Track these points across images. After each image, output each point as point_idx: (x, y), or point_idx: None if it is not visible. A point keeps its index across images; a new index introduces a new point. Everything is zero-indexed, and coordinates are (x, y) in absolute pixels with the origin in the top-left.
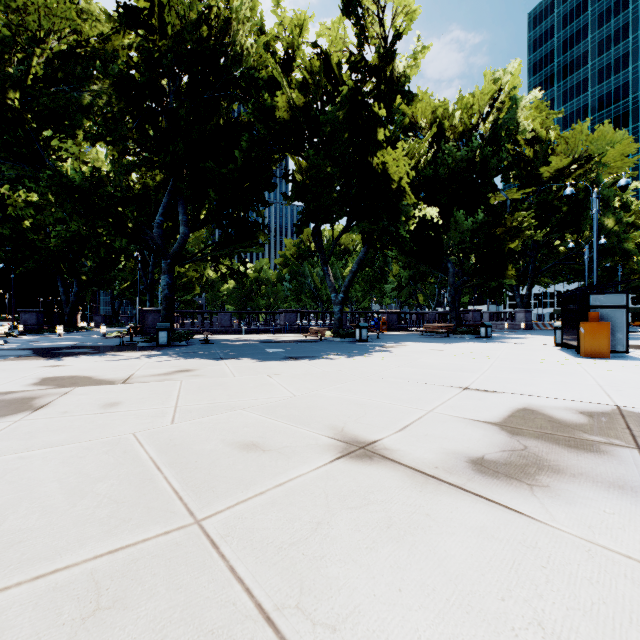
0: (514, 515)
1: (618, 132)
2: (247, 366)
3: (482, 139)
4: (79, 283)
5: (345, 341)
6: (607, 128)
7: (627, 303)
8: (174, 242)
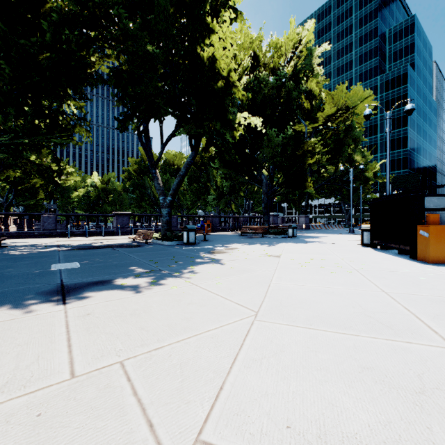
0: None
1: (366, 94)
2: None
3: (287, 77)
4: None
5: (172, 244)
6: (359, 90)
7: None
8: None
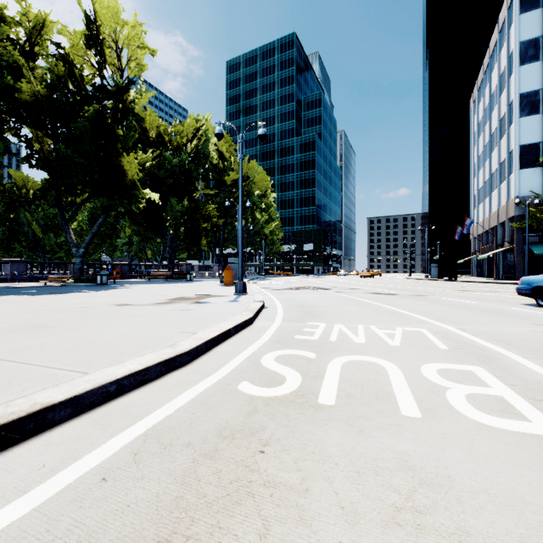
0: (163, 306)
1: (260, 169)
2: (27, 297)
3: (189, 155)
4: None
5: (88, 285)
6: (256, 165)
7: None
8: None
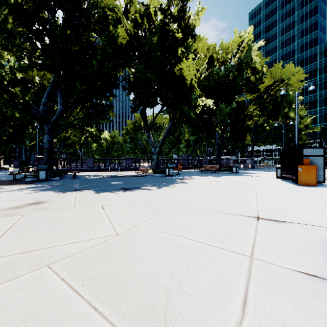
0: None
1: (297, 68)
2: (90, 197)
3: (233, 66)
4: (0, 141)
5: (160, 176)
6: (292, 66)
7: (324, 153)
8: (62, 119)
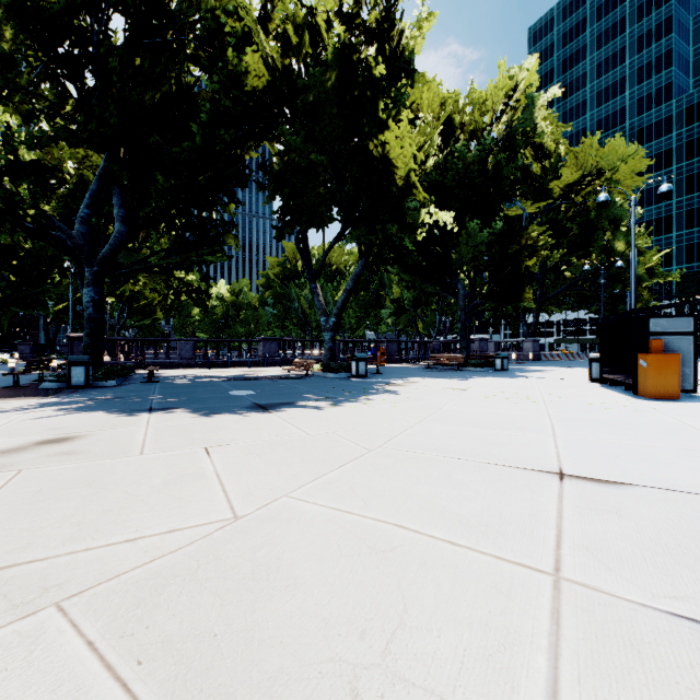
0: None
1: (632, 147)
2: (181, 426)
3: (495, 141)
4: None
5: (338, 377)
6: (620, 142)
7: (695, 329)
8: (125, 253)
